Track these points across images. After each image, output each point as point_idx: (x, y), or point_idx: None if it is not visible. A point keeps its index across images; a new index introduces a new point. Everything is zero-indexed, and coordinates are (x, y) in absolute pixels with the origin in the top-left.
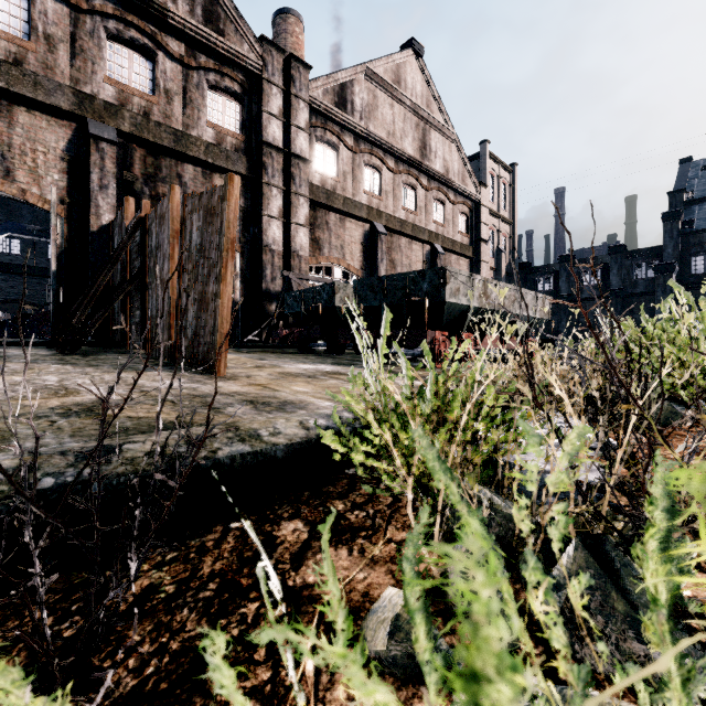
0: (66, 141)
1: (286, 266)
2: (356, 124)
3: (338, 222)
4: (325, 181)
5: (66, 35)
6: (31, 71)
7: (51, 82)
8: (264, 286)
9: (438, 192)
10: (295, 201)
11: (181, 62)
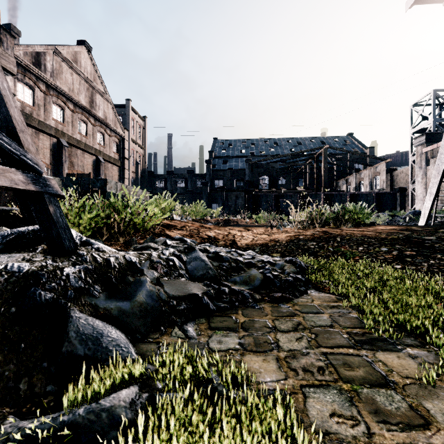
0: None
1: None
2: (48, 79)
3: (34, 134)
4: (25, 107)
5: None
6: None
7: None
8: None
9: (101, 128)
10: None
11: None
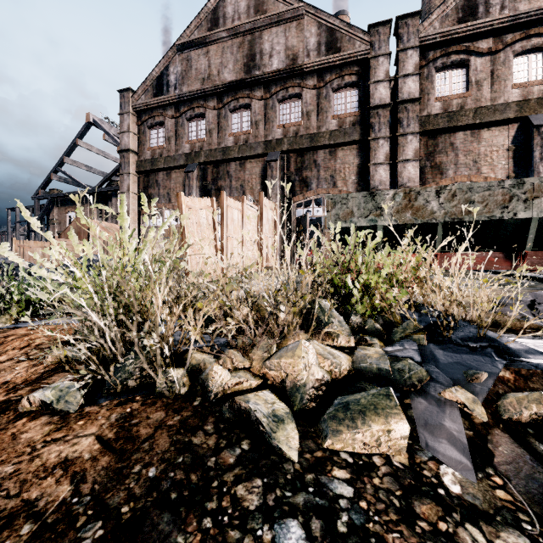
0: (262, 168)
1: None
2: (491, 20)
3: (468, 138)
4: (449, 104)
5: (262, 116)
6: (249, 143)
7: (256, 143)
8: None
9: None
10: (401, 141)
11: (315, 89)
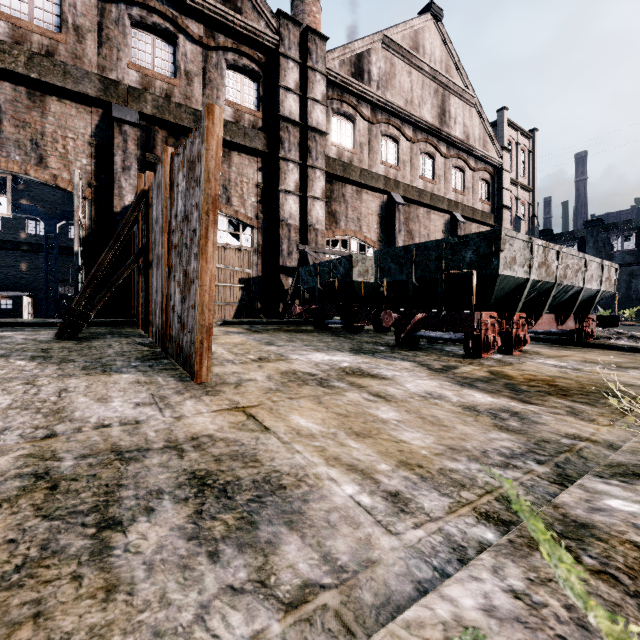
0: (94, 127)
1: (302, 240)
2: (373, 93)
3: (354, 194)
4: (342, 153)
5: (94, 25)
6: (61, 61)
7: (79, 70)
8: (280, 260)
9: (457, 159)
10: (311, 174)
11: (200, 43)
